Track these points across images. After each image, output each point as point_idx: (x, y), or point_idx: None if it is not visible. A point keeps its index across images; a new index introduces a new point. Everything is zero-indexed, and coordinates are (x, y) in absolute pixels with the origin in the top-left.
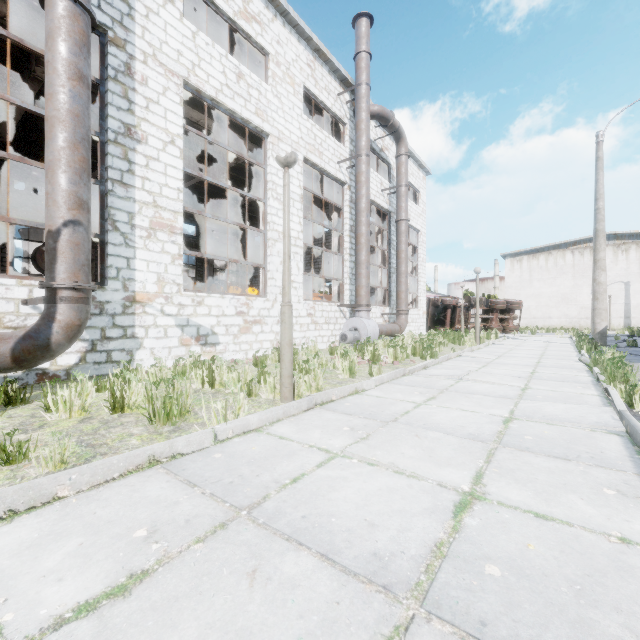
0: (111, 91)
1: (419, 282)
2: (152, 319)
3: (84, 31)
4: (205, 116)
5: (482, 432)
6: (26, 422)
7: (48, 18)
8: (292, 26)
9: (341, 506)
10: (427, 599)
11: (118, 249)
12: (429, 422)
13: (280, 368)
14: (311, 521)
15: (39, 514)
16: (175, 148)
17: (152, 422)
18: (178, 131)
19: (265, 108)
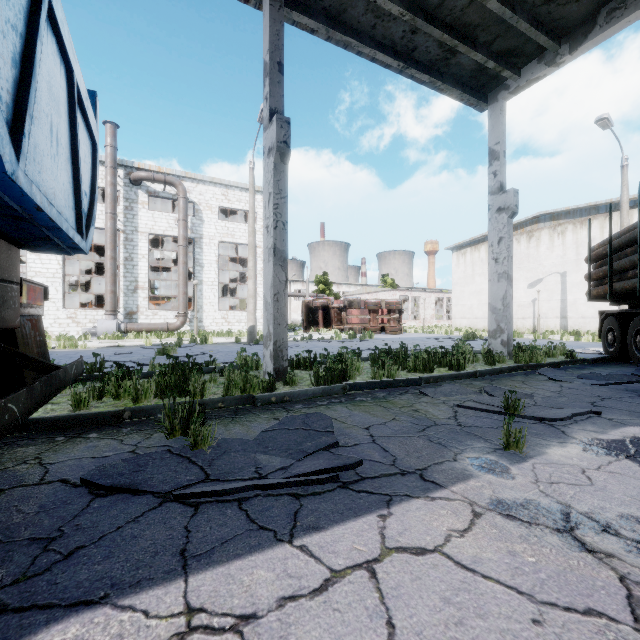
0: None
1: (257, 288)
2: None
3: None
4: None
5: None
6: None
7: None
8: None
9: None
10: None
11: None
12: None
13: None
14: None
15: None
16: None
17: None
18: None
19: None
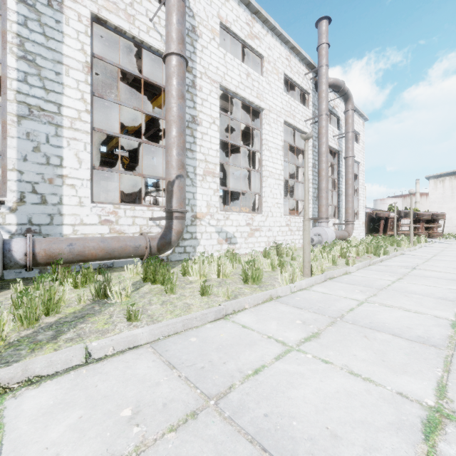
0: (186, 98)
1: (359, 200)
2: (204, 228)
3: (184, 71)
4: (226, 102)
5: (448, 297)
6: (180, 280)
7: (168, 68)
8: (277, 36)
9: (386, 320)
10: (455, 350)
11: (189, 188)
12: (408, 290)
13: (302, 257)
14: (375, 324)
15: (245, 313)
16: (215, 126)
17: (245, 283)
18: (216, 115)
19: (262, 92)
